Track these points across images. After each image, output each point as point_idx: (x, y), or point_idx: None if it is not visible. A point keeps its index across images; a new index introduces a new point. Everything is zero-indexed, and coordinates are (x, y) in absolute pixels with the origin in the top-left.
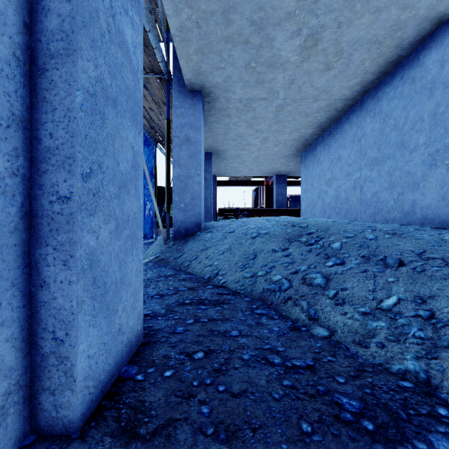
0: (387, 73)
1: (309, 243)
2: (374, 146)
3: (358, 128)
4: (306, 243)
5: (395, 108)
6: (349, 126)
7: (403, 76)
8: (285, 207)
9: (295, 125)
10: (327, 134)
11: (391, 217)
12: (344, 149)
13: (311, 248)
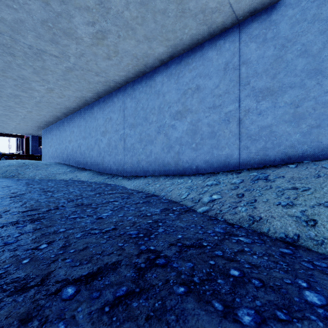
0: (60, 120)
1: (24, 167)
2: (59, 139)
3: (56, 131)
4: (24, 167)
5: (61, 131)
6: (55, 129)
7: (62, 123)
8: (37, 153)
9: (33, 122)
10: (50, 127)
11: (61, 161)
12: (54, 136)
13: (24, 168)
